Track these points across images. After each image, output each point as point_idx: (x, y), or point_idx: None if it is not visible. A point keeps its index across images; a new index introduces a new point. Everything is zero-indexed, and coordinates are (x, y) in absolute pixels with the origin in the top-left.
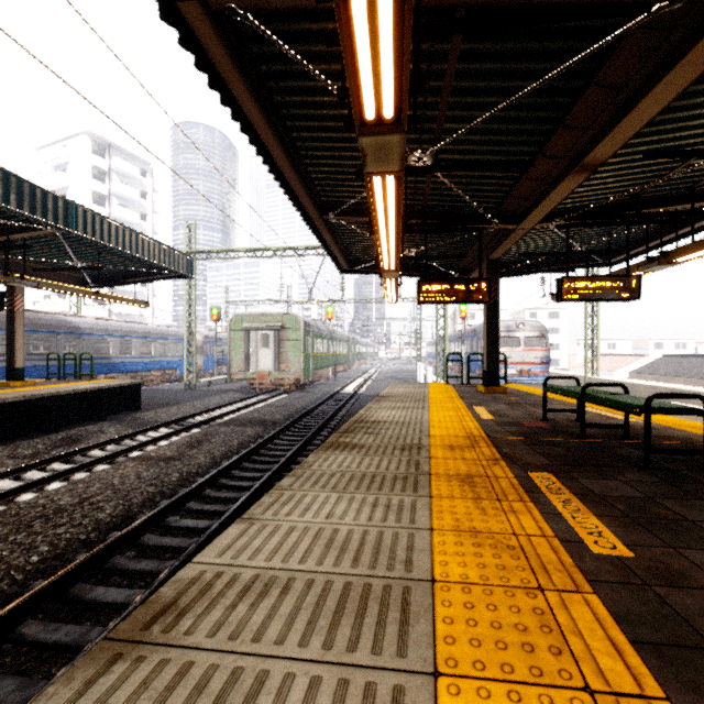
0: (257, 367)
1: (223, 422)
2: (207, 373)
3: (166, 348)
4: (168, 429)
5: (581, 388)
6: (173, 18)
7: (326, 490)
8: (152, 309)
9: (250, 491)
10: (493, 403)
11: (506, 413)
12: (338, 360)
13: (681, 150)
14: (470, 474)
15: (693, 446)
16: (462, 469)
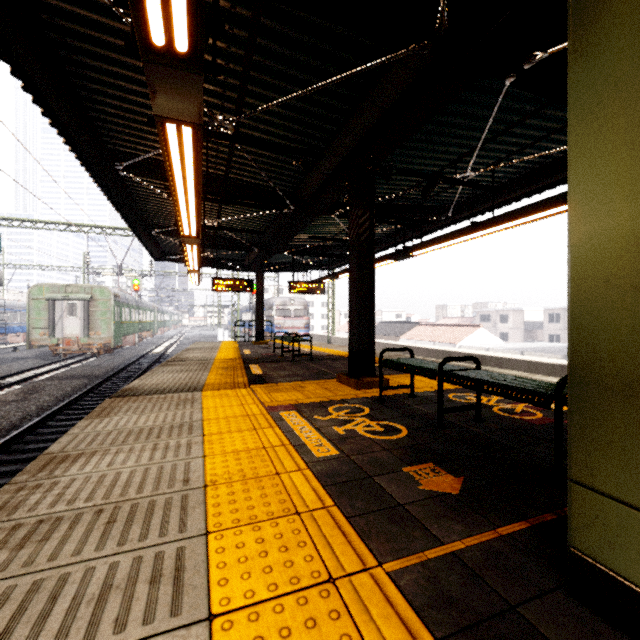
0: (63, 334)
1: (45, 379)
2: None
3: None
4: None
5: (282, 336)
6: (90, 170)
7: (168, 373)
8: None
9: None
10: (256, 348)
11: (259, 351)
12: (144, 327)
13: (322, 237)
14: (227, 367)
15: (319, 356)
16: (225, 366)
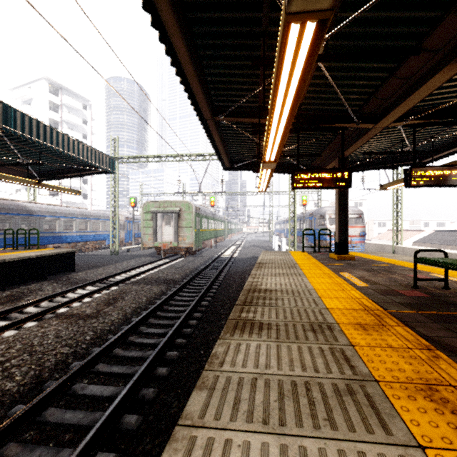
0: (162, 239)
1: (136, 281)
2: (127, 243)
3: (98, 225)
4: (94, 287)
5: None
6: None
7: (255, 425)
8: (90, 199)
9: (154, 352)
10: (352, 269)
11: (373, 279)
12: (218, 234)
13: None
14: (425, 380)
15: None
16: (406, 367)
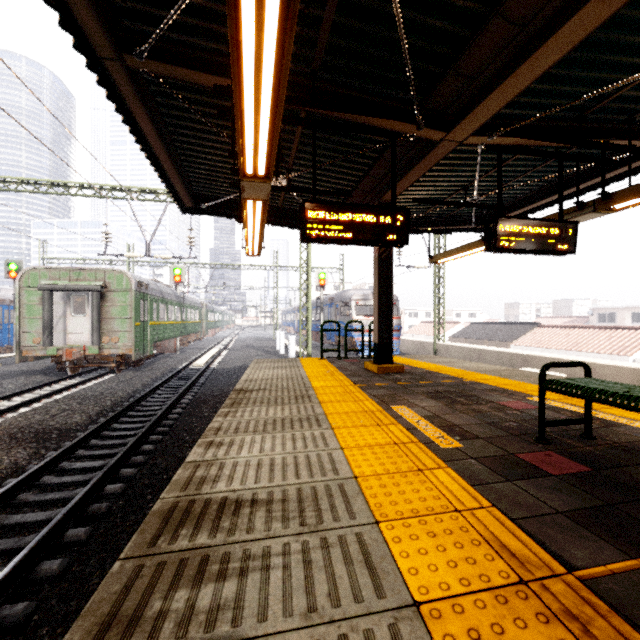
0: (66, 341)
1: None
2: (4, 347)
3: None
4: None
5: None
6: None
7: None
8: None
9: None
10: (409, 394)
11: (457, 421)
12: (188, 329)
13: None
14: None
15: None
16: None
